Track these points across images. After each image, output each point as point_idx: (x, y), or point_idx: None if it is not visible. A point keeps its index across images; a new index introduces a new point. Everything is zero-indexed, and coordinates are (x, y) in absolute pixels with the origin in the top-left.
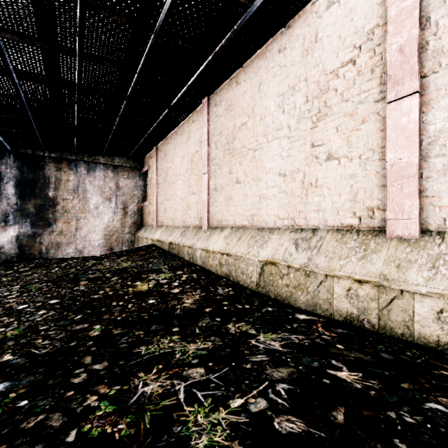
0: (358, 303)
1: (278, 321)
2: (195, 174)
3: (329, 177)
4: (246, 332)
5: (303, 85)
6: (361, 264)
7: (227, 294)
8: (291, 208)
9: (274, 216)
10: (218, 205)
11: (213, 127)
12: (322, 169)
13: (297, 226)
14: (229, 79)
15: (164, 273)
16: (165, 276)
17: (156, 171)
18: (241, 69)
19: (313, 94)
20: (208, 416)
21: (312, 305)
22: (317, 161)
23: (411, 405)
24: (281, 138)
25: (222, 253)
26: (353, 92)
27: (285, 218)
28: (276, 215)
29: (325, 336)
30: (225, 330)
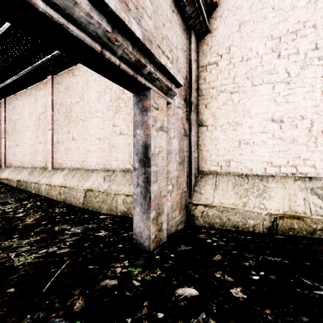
0: (127, 206)
1: (87, 221)
2: (42, 129)
3: (120, 143)
4: (64, 228)
5: (109, 91)
6: (129, 187)
7: (61, 212)
8: (103, 158)
9: (95, 162)
10: (60, 153)
11: (56, 98)
12: (117, 139)
13: (106, 168)
14: (67, 69)
15: (10, 204)
16: (11, 206)
17: (4, 120)
18: (75, 66)
19: (114, 98)
20: (26, 257)
21: (109, 210)
22: (115, 134)
23: (117, 236)
24: (99, 117)
25: (61, 186)
26: (130, 103)
27: (101, 163)
28: (96, 161)
29: (107, 223)
30: (52, 230)
